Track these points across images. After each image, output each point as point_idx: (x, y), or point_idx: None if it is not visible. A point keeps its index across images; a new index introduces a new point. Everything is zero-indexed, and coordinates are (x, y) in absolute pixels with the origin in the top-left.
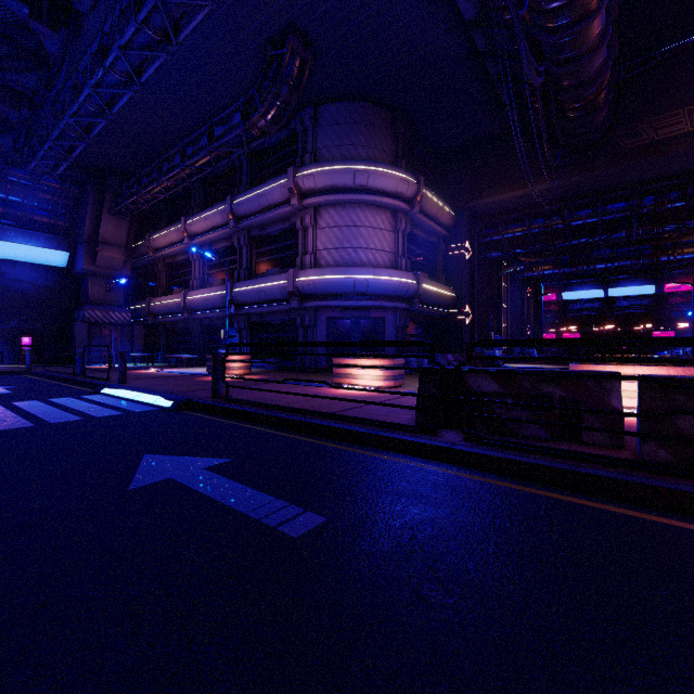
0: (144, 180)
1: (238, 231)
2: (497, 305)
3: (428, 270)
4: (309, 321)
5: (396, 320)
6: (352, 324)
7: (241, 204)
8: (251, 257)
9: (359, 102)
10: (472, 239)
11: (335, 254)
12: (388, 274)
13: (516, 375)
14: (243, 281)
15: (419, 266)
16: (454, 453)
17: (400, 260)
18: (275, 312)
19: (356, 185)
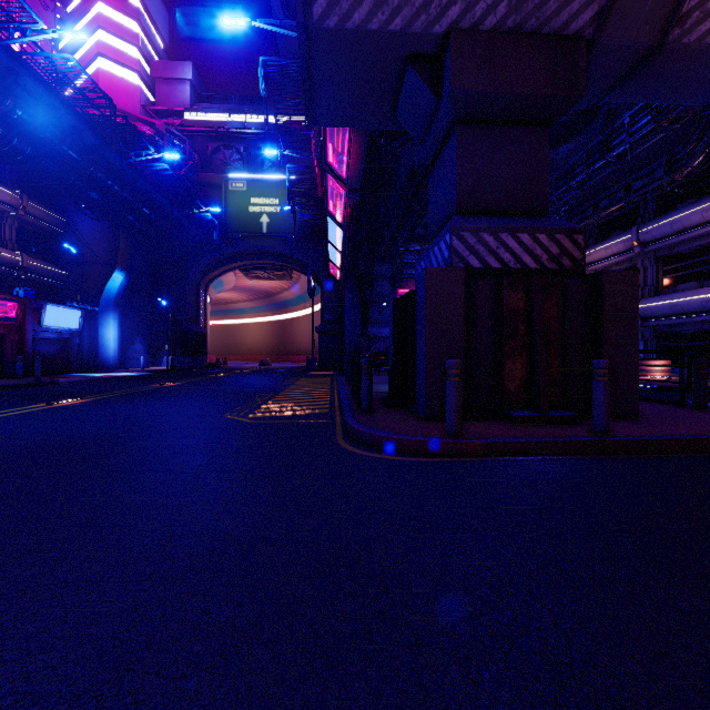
0: None
1: (641, 254)
2: None
3: None
4: None
5: None
6: None
7: (648, 232)
8: (656, 275)
9: None
10: None
11: None
12: None
13: None
14: (650, 298)
15: None
16: None
17: None
18: (689, 323)
19: None
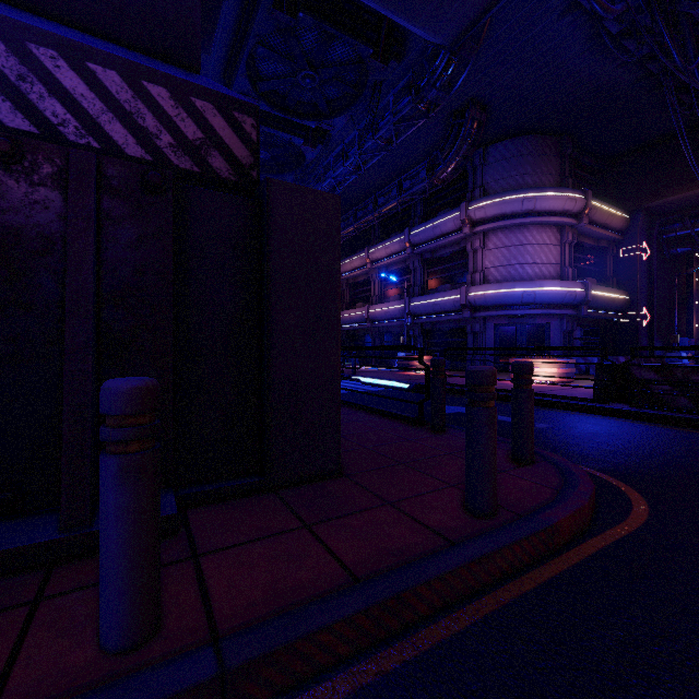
0: (342, 224)
1: (412, 256)
2: (686, 303)
3: (597, 275)
4: (479, 328)
5: (562, 325)
6: (518, 330)
7: (417, 235)
8: (423, 276)
9: (525, 136)
10: (650, 237)
11: (503, 270)
12: (555, 285)
13: (671, 369)
14: (418, 296)
15: (586, 272)
16: (622, 412)
17: (566, 271)
18: (446, 321)
19: (523, 211)
